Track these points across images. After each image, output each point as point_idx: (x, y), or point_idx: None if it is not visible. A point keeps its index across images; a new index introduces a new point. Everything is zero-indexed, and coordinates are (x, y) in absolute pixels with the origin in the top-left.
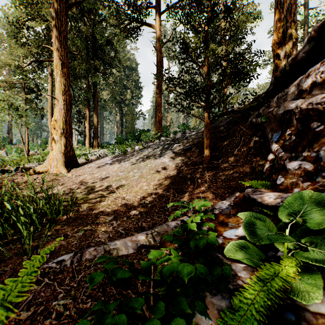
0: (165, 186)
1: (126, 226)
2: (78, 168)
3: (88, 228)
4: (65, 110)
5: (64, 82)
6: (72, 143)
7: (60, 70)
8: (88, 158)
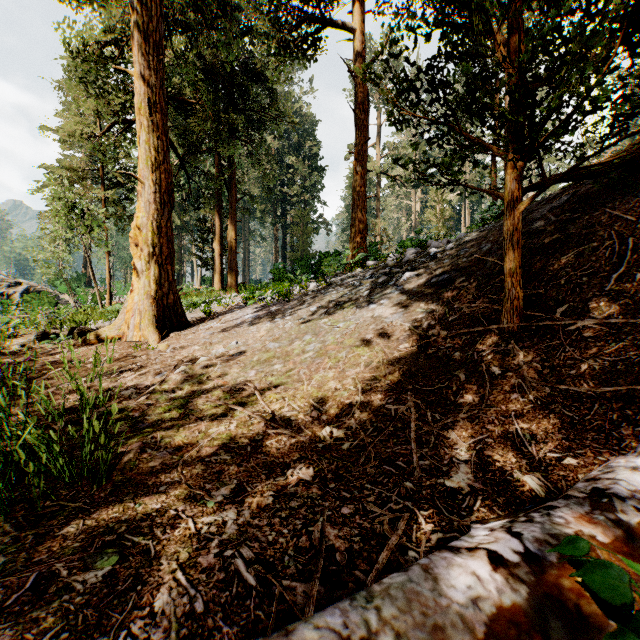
0: (388, 383)
1: (269, 538)
2: (186, 331)
3: (138, 540)
4: (157, 205)
5: (156, 144)
6: (173, 276)
7: (148, 118)
8: (209, 310)
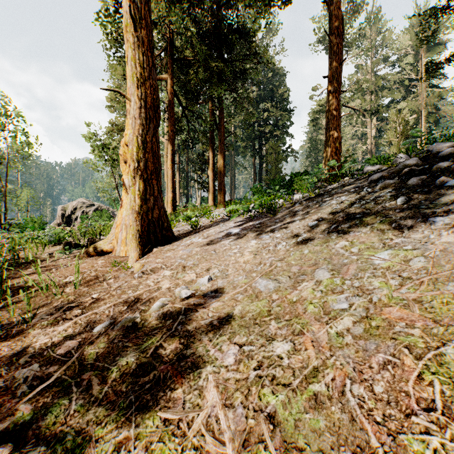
0: None
1: None
2: (168, 246)
3: None
4: (143, 121)
5: (142, 60)
6: (159, 191)
7: (134, 35)
8: (196, 223)
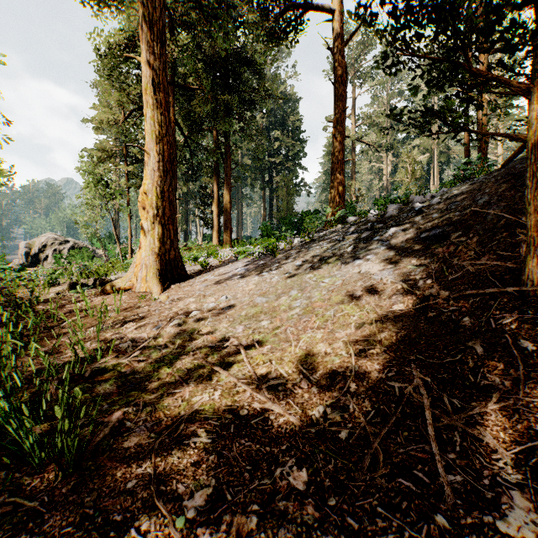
0: (385, 351)
1: None
2: (184, 282)
3: None
4: (161, 173)
5: (160, 119)
6: (174, 235)
7: (153, 97)
8: (206, 263)
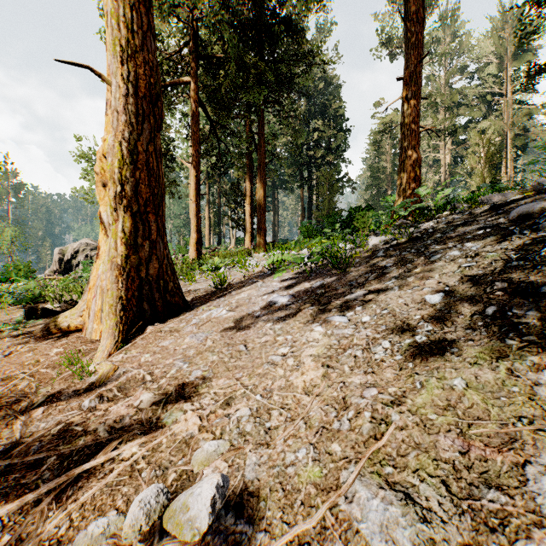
0: None
1: None
2: (172, 322)
3: None
4: (131, 117)
5: (130, 18)
6: (160, 232)
7: None
8: (224, 278)
